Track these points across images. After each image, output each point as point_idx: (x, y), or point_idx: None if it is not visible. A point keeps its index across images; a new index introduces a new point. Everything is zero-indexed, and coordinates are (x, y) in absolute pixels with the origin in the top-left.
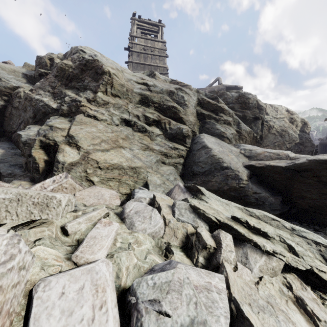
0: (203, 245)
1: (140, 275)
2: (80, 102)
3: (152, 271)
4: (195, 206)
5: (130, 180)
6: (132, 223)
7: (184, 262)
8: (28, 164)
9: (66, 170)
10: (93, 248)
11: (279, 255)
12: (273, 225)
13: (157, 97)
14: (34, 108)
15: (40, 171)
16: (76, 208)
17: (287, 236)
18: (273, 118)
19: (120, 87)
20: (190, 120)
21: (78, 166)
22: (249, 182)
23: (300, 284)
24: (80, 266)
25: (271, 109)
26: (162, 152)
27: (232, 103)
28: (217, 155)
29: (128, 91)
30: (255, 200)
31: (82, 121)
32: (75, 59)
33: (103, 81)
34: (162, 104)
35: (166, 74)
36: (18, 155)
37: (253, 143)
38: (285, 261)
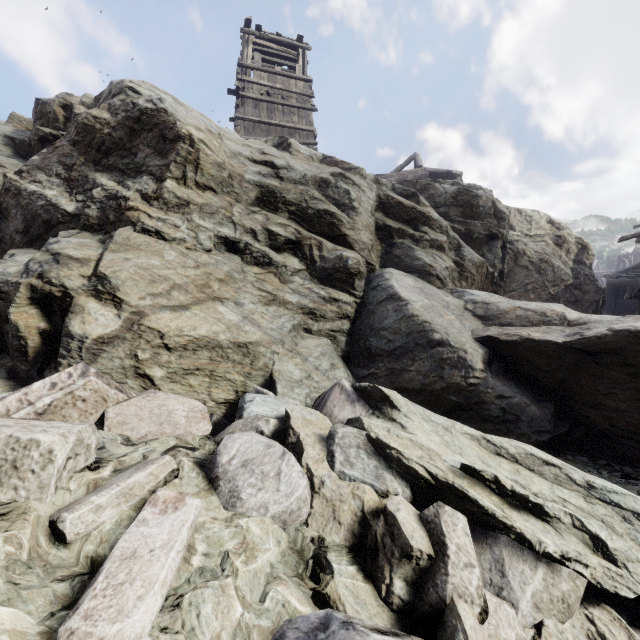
0: (402, 549)
1: None
2: (128, 200)
3: None
4: (379, 441)
5: (236, 371)
6: (235, 491)
7: (359, 597)
8: (5, 337)
9: (89, 355)
10: (123, 594)
11: (575, 563)
12: (547, 476)
13: (294, 191)
14: (26, 211)
15: (30, 357)
16: (103, 454)
17: (580, 502)
18: (523, 235)
19: (216, 170)
20: (363, 240)
21: (118, 344)
22: (488, 373)
23: (627, 639)
24: None
25: (519, 217)
26: (304, 307)
27: (444, 205)
28: (421, 316)
29: (233, 179)
30: (501, 411)
31: (128, 243)
32: (118, 107)
33: (178, 156)
34: (304, 208)
35: (313, 146)
36: None
37: (486, 286)
38: (590, 577)
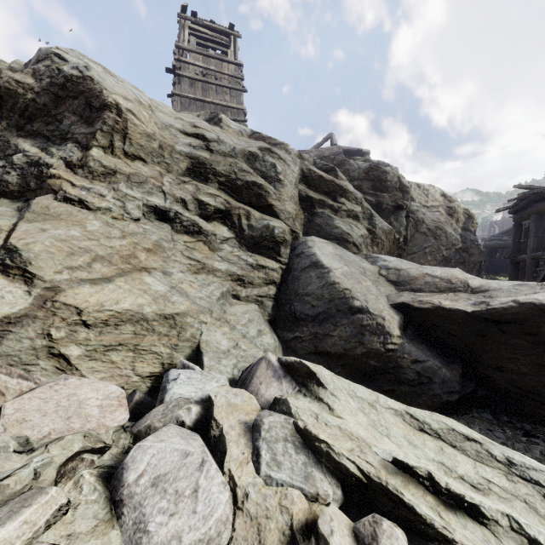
0: None
1: None
2: (50, 167)
3: None
4: (308, 432)
5: (162, 343)
6: (141, 522)
7: None
8: None
9: None
10: None
11: None
12: (469, 453)
13: (223, 163)
14: None
15: None
16: None
17: (503, 482)
18: (422, 206)
19: (145, 140)
20: (288, 210)
21: (27, 324)
22: (404, 339)
23: None
24: None
25: (418, 191)
26: (233, 274)
27: (358, 179)
28: (342, 283)
29: (163, 149)
30: (416, 375)
31: (47, 212)
32: (42, 73)
33: (105, 124)
34: (233, 179)
35: (244, 122)
36: None
37: (393, 250)
38: None
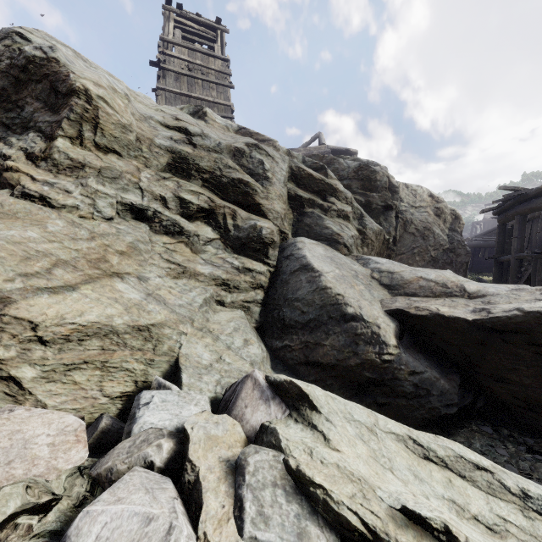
0: None
1: None
2: (8, 159)
3: None
4: (301, 474)
5: (134, 359)
6: None
7: None
8: None
9: None
10: None
11: None
12: (480, 484)
13: (207, 159)
14: None
15: None
16: None
17: (519, 519)
18: (410, 206)
19: (120, 131)
20: (277, 209)
21: None
22: (400, 348)
23: None
24: None
25: (406, 191)
26: (217, 278)
27: (347, 178)
28: (334, 288)
29: (141, 142)
30: (413, 387)
31: (1, 210)
32: (1, 53)
33: (72, 112)
34: (218, 176)
35: (231, 119)
36: None
37: (382, 250)
38: None
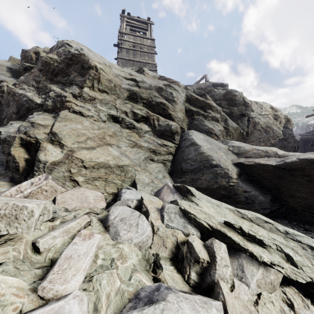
0: (195, 258)
1: (123, 304)
2: (66, 97)
3: (137, 299)
4: (185, 210)
5: (117, 179)
6: (117, 232)
7: (175, 280)
8: (8, 162)
9: (48, 170)
10: (66, 273)
11: (277, 266)
12: (266, 228)
13: (145, 93)
14: (18, 103)
15: (20, 171)
16: (55, 215)
17: (282, 240)
18: (258, 114)
19: (108, 83)
20: (179, 116)
21: (62, 165)
22: (239, 180)
23: (301, 301)
24: (45, 306)
25: (256, 106)
26: (150, 148)
27: (219, 100)
28: (207, 152)
29: (116, 87)
30: (245, 198)
31: (66, 118)
32: (61, 53)
33: (90, 76)
34: (150, 101)
35: (155, 71)
36: (0, 152)
37: (239, 139)
38: (284, 273)
